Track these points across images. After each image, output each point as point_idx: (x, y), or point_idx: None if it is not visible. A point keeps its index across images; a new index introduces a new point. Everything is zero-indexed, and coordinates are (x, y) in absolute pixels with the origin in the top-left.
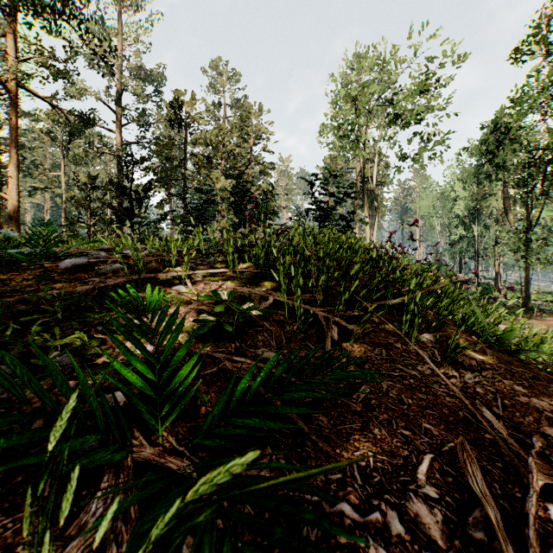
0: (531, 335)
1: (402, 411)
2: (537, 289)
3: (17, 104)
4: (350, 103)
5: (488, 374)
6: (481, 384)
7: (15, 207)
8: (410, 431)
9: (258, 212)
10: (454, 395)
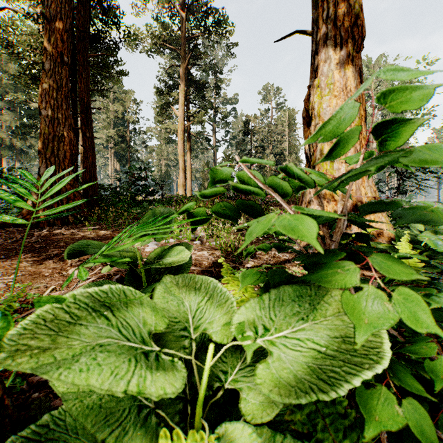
0: None
1: None
2: None
3: None
4: None
5: None
6: None
7: None
8: None
9: None
10: None
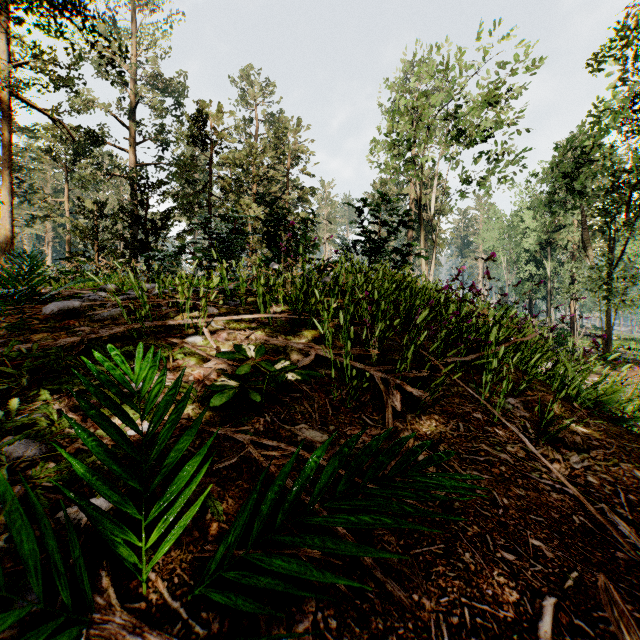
0: (637, 397)
1: (497, 519)
2: (618, 335)
3: (11, 117)
4: (403, 118)
5: (598, 455)
6: (592, 470)
7: (8, 239)
8: (515, 554)
9: (296, 244)
10: (562, 489)
